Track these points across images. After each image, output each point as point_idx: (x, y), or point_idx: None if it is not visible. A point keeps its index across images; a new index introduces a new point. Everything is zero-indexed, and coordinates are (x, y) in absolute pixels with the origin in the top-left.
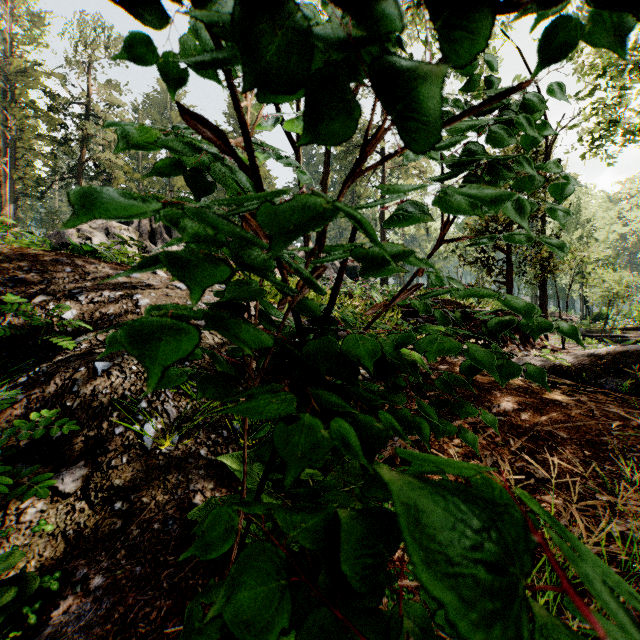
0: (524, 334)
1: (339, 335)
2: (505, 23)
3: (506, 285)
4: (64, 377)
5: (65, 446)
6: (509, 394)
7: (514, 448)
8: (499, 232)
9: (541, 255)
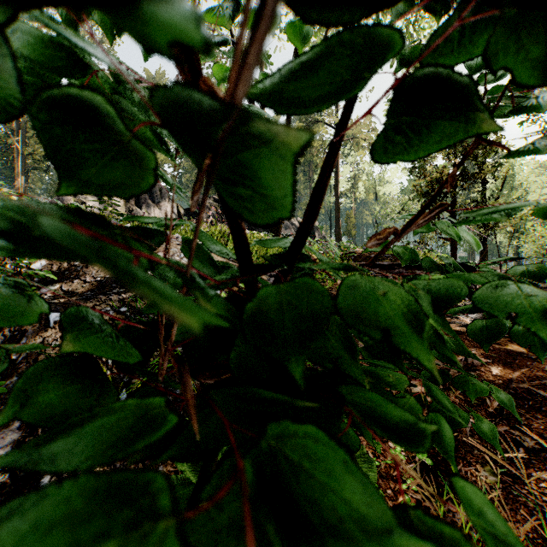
0: None
1: None
2: None
3: (450, 241)
4: (15, 328)
5: (3, 405)
6: (472, 346)
7: (492, 409)
8: (444, 193)
9: None
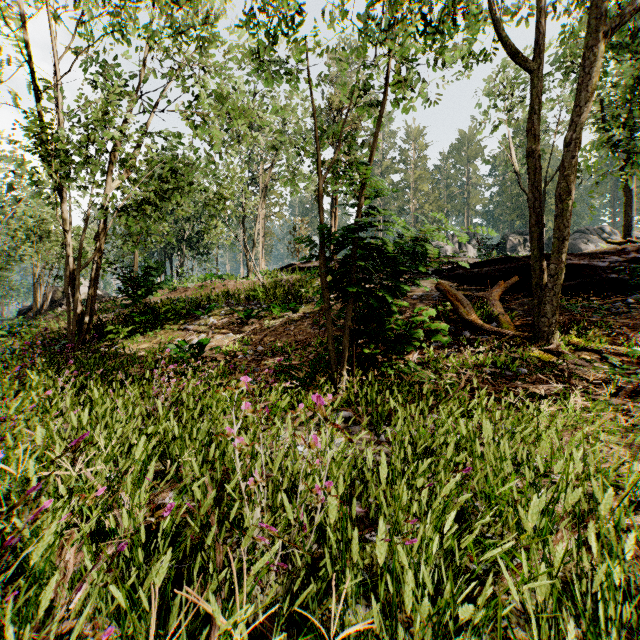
0: None
1: None
2: None
3: None
4: None
5: None
6: None
7: None
8: None
9: None
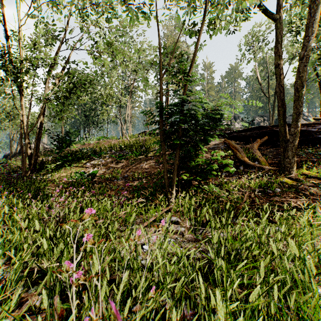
0: None
1: None
2: None
3: None
4: None
5: None
6: None
7: None
8: None
9: None
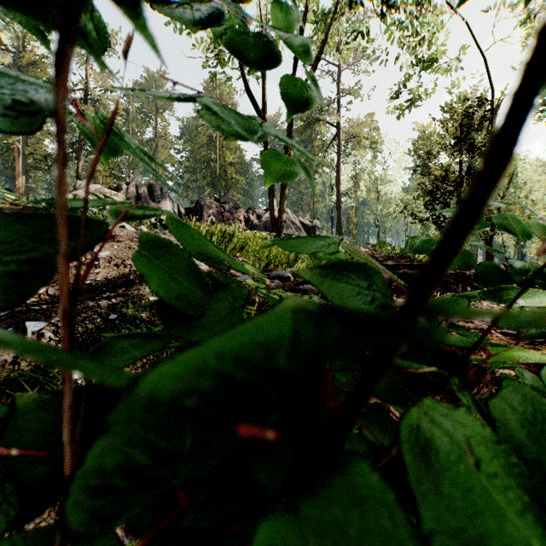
0: (474, 286)
1: (305, 288)
2: (453, 1)
3: None
4: None
5: None
6: None
7: None
8: (450, 191)
9: (491, 212)
